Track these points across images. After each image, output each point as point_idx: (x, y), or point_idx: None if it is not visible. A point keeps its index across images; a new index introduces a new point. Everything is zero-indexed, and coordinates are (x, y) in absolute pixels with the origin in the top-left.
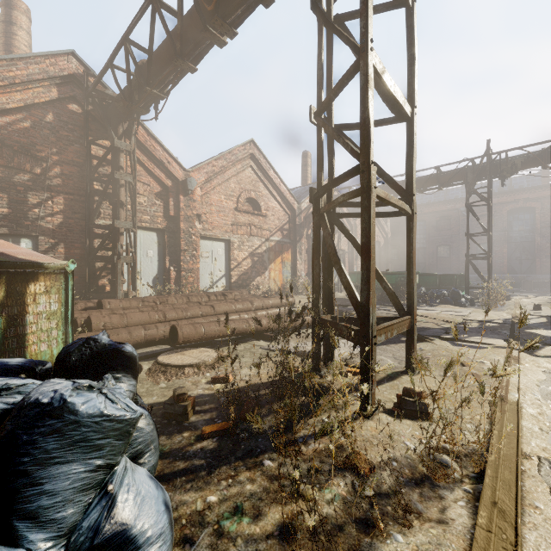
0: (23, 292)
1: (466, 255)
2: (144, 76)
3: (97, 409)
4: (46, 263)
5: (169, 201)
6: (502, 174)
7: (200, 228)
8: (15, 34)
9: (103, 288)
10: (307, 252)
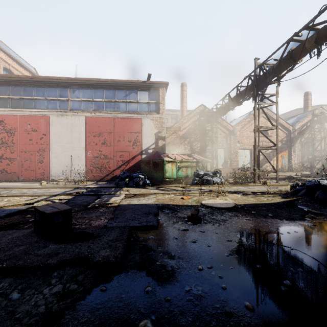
0: (207, 164)
1: None
2: (220, 110)
3: (219, 172)
4: (209, 161)
5: (227, 138)
6: None
7: (238, 146)
8: (183, 93)
9: None
10: (301, 150)
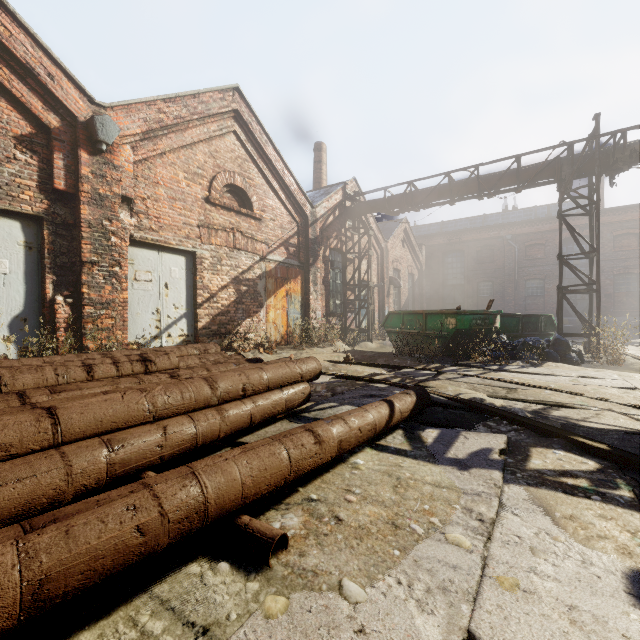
0: None
1: (559, 286)
2: None
3: None
4: None
5: (52, 159)
6: (615, 166)
7: (130, 224)
8: None
9: None
10: (325, 283)
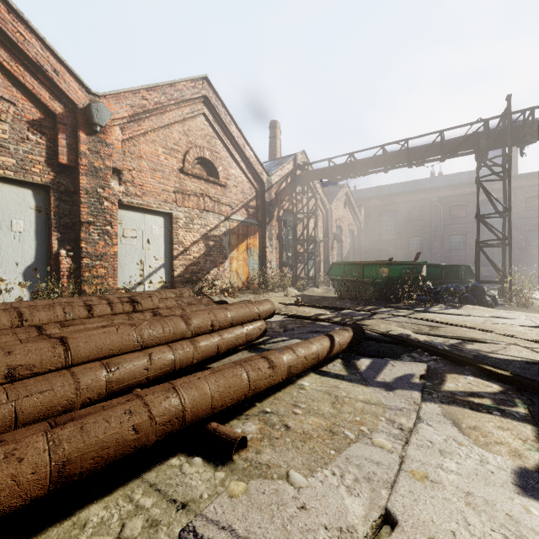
0: None
1: (477, 241)
2: None
3: None
4: None
5: (57, 139)
6: (525, 139)
7: (119, 191)
8: None
9: None
10: (278, 238)
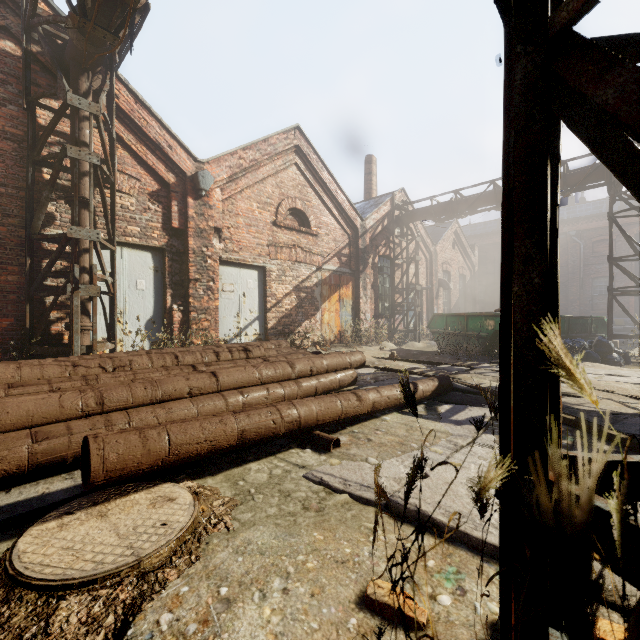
0: None
1: (609, 288)
2: None
3: None
4: None
5: (170, 206)
6: None
7: (220, 248)
8: None
9: (59, 338)
10: (374, 287)
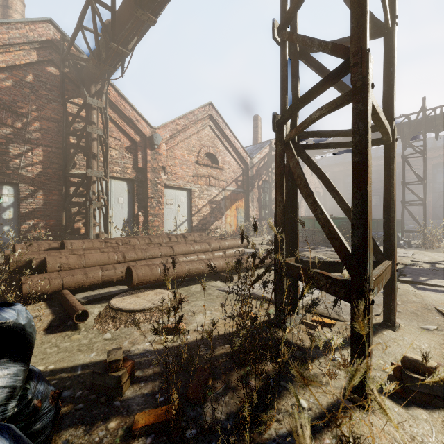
0: None
1: (402, 202)
2: (110, 34)
3: None
4: None
5: (137, 155)
6: (437, 128)
7: (165, 178)
8: (10, 16)
9: (78, 231)
10: (258, 201)
